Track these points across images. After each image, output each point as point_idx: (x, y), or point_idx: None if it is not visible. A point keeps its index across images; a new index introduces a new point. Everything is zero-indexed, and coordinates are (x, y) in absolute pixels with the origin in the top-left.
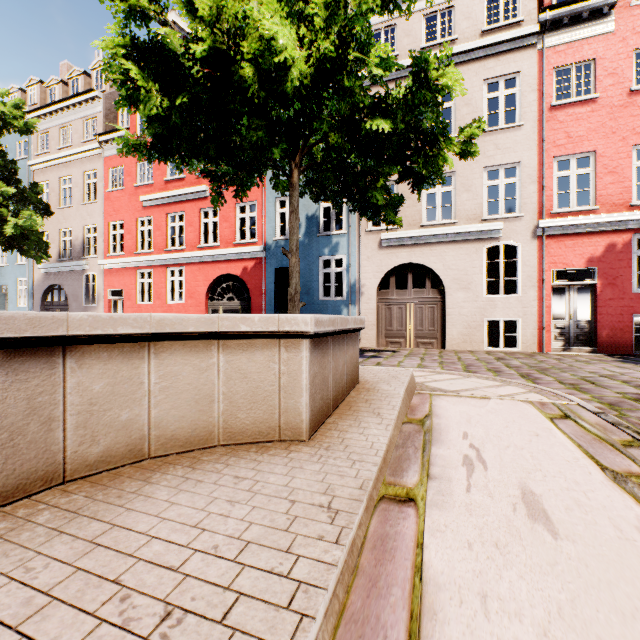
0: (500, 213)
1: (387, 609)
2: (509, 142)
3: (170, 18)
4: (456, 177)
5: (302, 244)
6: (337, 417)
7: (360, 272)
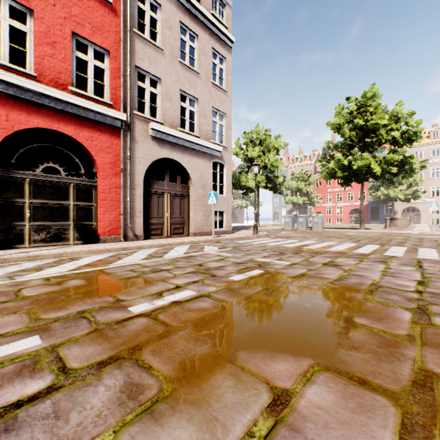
0: (435, 196)
1: None
2: (437, 181)
3: None
4: (423, 188)
5: (379, 202)
6: None
7: (396, 208)
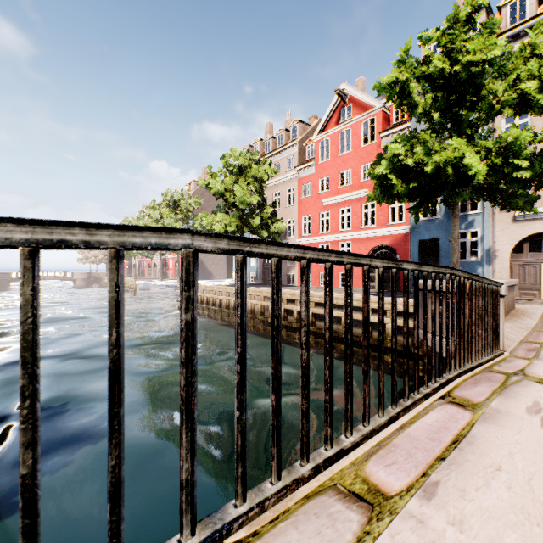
0: None
1: (540, 337)
2: None
3: (341, 87)
4: None
5: (441, 222)
6: (509, 317)
7: (494, 241)
